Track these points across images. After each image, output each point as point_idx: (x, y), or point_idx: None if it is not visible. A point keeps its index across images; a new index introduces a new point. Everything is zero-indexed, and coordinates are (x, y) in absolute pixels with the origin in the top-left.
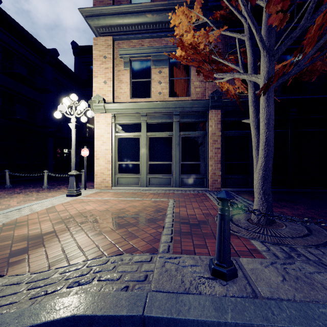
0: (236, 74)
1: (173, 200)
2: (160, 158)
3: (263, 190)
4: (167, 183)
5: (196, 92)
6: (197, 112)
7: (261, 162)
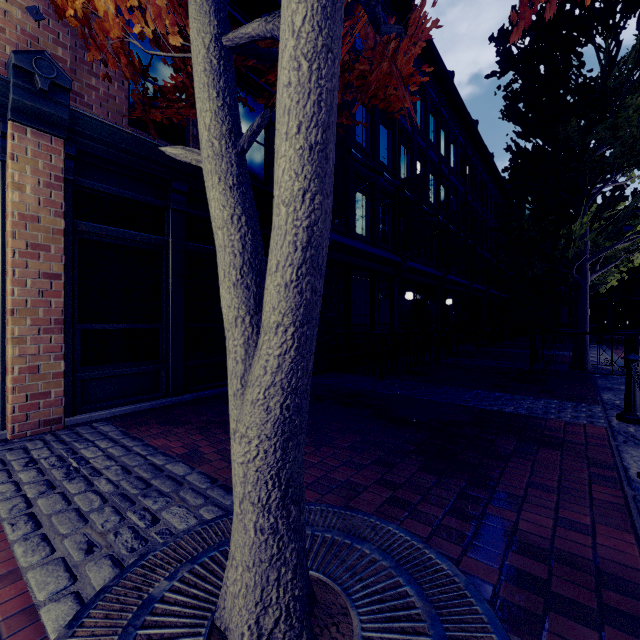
0: None
1: None
2: None
3: (282, 487)
4: None
5: None
6: None
7: (280, 351)
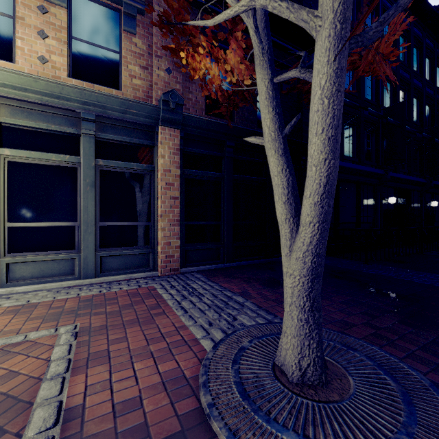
0: None
1: (72, 328)
2: (44, 213)
3: (311, 301)
4: (63, 272)
5: (134, 85)
6: (136, 124)
7: (311, 235)
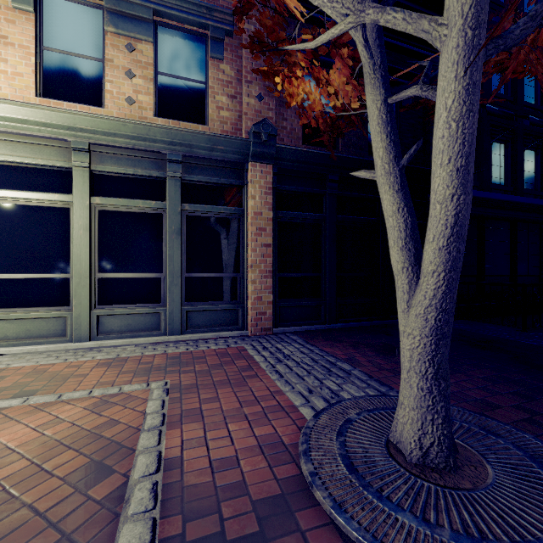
0: (372, 5)
1: (163, 384)
2: (132, 264)
3: (435, 367)
4: (150, 327)
5: (222, 118)
6: (224, 162)
7: (435, 287)
